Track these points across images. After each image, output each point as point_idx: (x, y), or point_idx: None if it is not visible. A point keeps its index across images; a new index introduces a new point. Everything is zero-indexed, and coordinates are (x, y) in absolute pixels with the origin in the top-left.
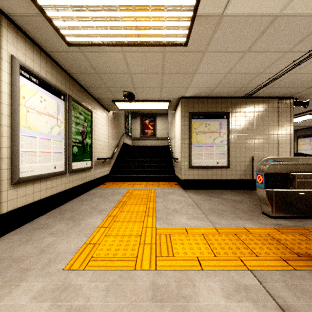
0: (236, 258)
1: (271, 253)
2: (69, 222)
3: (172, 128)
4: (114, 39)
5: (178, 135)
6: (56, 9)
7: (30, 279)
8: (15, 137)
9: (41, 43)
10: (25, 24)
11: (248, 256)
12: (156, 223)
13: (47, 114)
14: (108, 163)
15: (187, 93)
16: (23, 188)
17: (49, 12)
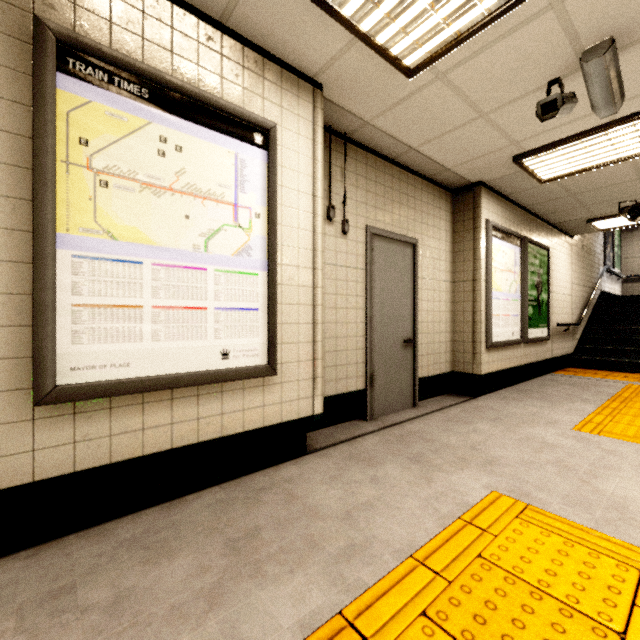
0: None
1: None
2: (543, 402)
3: None
4: (619, 156)
5: None
6: (544, 162)
7: (540, 426)
8: (489, 301)
9: (504, 191)
10: (497, 182)
11: None
12: None
13: (506, 270)
14: (572, 333)
15: None
16: (491, 354)
17: (533, 167)
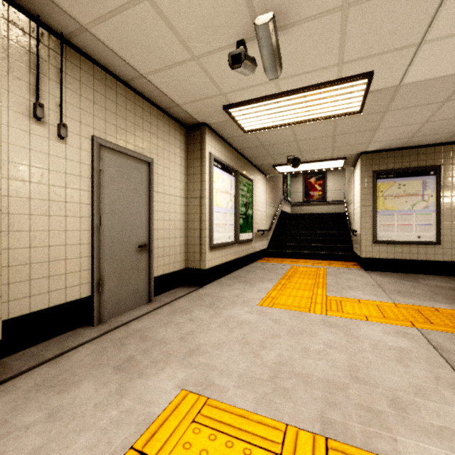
0: (407, 321)
1: (452, 325)
2: (246, 284)
3: (350, 190)
4: (285, 122)
5: (357, 200)
6: (243, 115)
7: (239, 306)
8: (211, 213)
9: (223, 134)
10: (217, 126)
11: (422, 322)
12: (327, 293)
13: (225, 192)
14: (266, 236)
15: (370, 147)
16: (214, 253)
17: (238, 118)
